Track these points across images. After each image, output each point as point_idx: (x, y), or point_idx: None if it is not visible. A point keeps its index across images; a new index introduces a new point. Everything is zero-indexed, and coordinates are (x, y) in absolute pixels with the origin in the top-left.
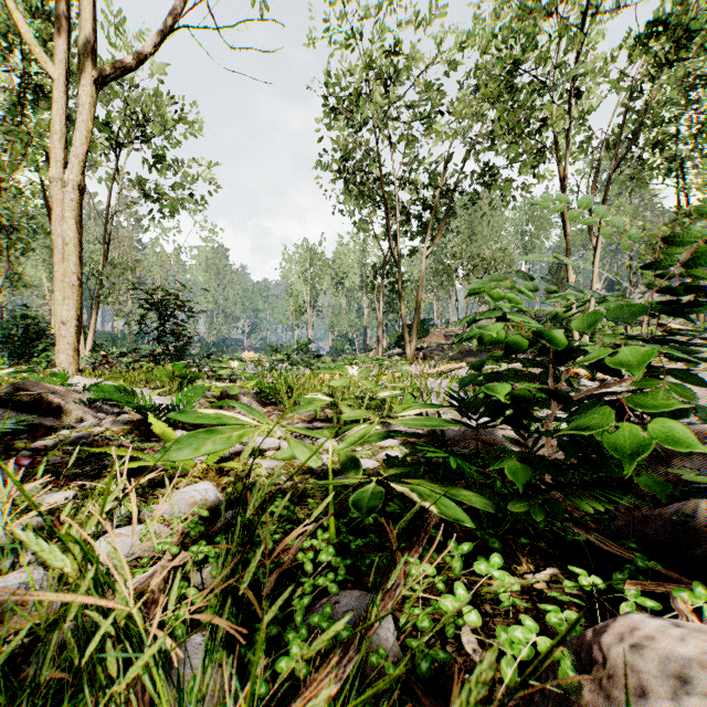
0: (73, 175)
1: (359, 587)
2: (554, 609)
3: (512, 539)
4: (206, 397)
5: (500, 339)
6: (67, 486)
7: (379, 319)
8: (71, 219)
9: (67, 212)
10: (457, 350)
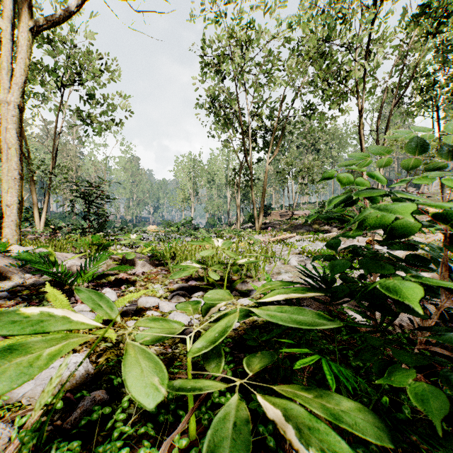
0: (14, 97)
1: None
2: None
3: None
4: (113, 259)
5: (388, 222)
6: None
7: (238, 204)
8: (13, 129)
9: (10, 125)
10: (289, 225)
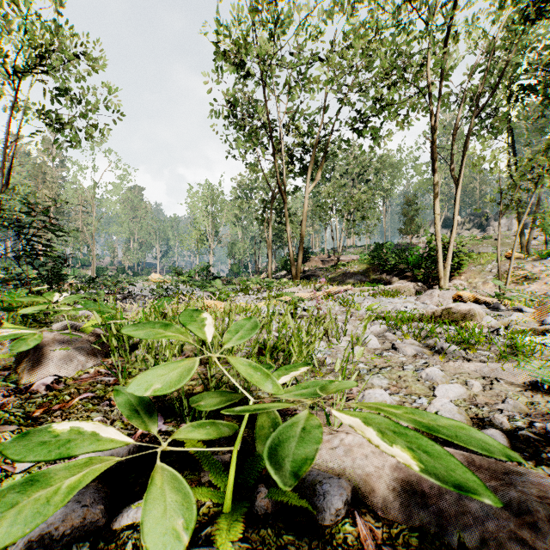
0: None
1: None
2: None
3: None
4: None
5: None
6: None
7: (269, 246)
8: None
9: None
10: (335, 273)
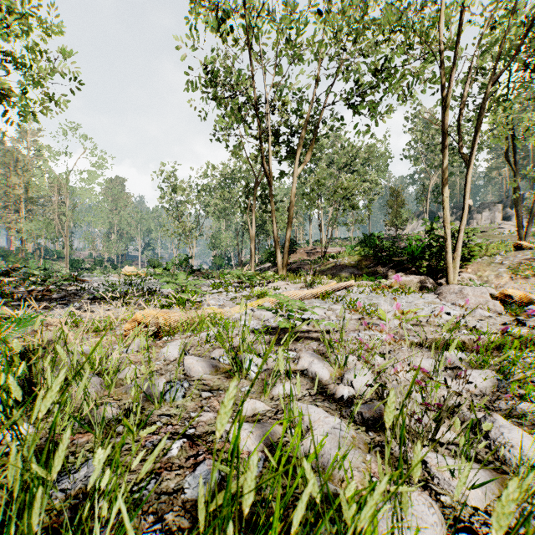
0: None
1: None
2: None
3: None
4: None
5: None
6: None
7: (252, 236)
8: None
9: None
10: (323, 265)
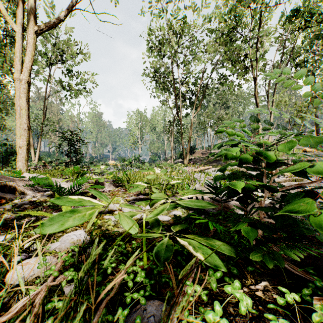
0: (24, 76)
1: (158, 297)
2: (273, 317)
3: (241, 263)
4: (88, 182)
5: (237, 156)
6: (10, 231)
7: (171, 146)
8: (23, 97)
9: (22, 94)
10: (208, 160)
